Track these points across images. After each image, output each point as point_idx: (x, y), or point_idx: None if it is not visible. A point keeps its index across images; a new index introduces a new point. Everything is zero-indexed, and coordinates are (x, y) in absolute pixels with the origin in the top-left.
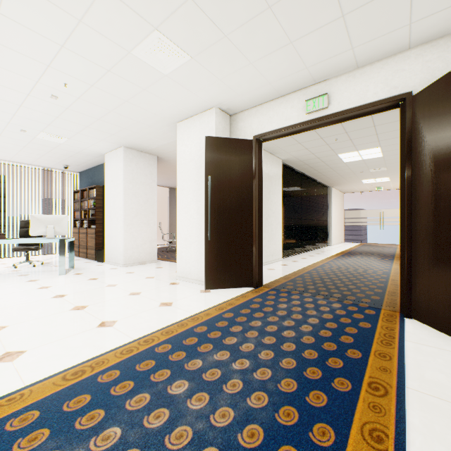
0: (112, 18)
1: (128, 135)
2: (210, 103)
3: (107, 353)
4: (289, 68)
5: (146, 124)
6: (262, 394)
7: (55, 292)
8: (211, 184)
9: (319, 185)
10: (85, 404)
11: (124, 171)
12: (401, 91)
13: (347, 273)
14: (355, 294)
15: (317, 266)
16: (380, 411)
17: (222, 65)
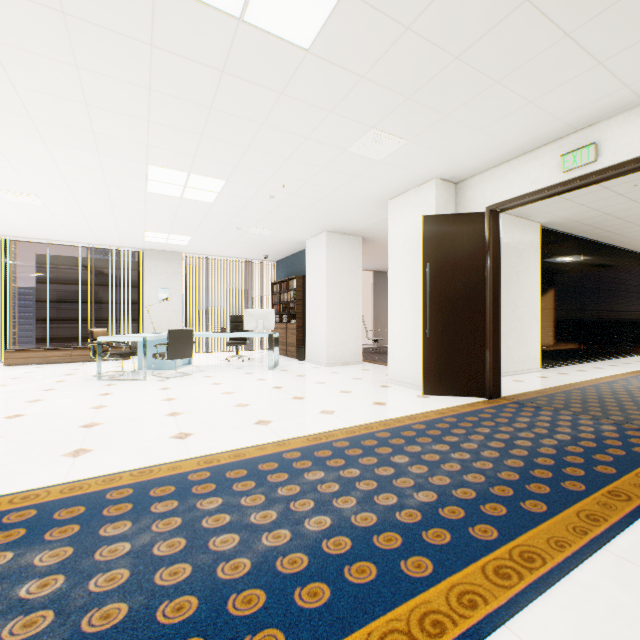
0: (334, 130)
1: (333, 220)
2: (428, 176)
3: (334, 430)
4: (533, 124)
5: (353, 207)
6: (479, 476)
7: (272, 384)
8: (430, 272)
9: (620, 253)
10: (329, 455)
11: (326, 259)
12: None
13: None
14: None
15: (601, 381)
16: (608, 508)
17: (442, 140)
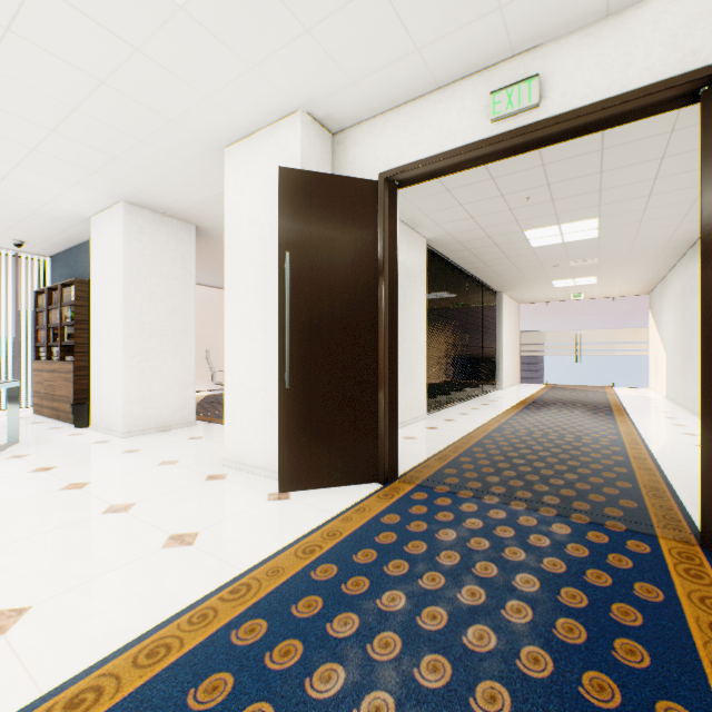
0: None
1: (128, 175)
2: (289, 100)
3: None
4: (463, 6)
5: (159, 148)
6: None
7: None
8: (292, 270)
9: (484, 289)
10: None
11: (125, 250)
12: (708, 60)
13: (549, 443)
14: (585, 495)
15: (491, 429)
16: None
17: None
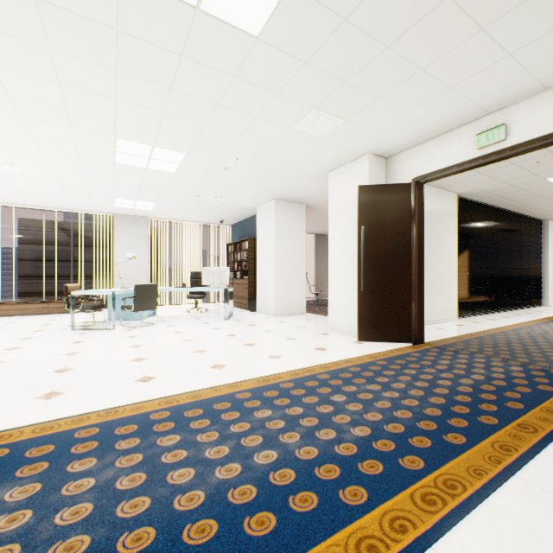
0: (280, 110)
1: (280, 189)
2: (363, 152)
3: (281, 373)
4: (452, 107)
5: (297, 178)
6: (407, 412)
7: (227, 332)
8: (364, 234)
9: (524, 219)
10: (276, 395)
11: (275, 223)
12: None
13: None
14: (551, 361)
15: (508, 329)
16: (518, 439)
17: (375, 120)
